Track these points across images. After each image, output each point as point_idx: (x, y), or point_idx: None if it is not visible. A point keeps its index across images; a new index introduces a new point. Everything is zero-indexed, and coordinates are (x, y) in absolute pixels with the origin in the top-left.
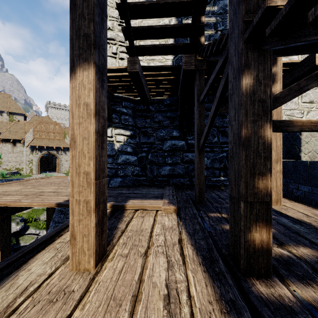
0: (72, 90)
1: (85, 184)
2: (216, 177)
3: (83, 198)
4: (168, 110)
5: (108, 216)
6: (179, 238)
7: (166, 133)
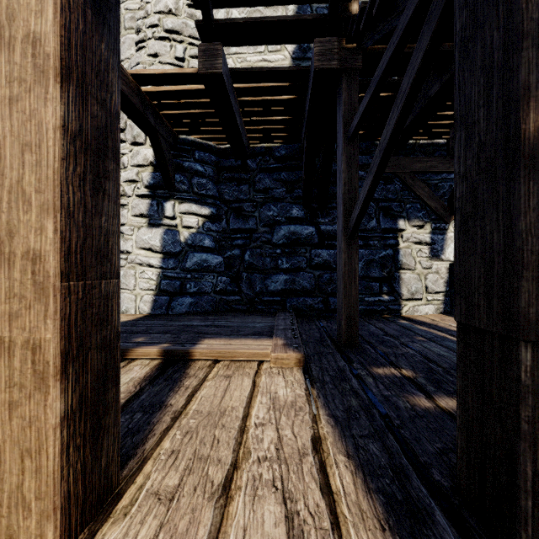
0: None
1: (29, 289)
2: (375, 295)
3: (23, 335)
4: (282, 168)
5: (151, 377)
6: (313, 435)
7: (279, 212)
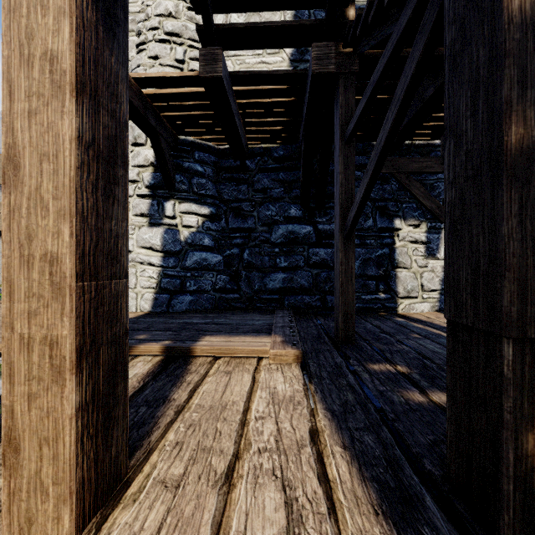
0: (10, 15)
1: (47, 289)
2: (371, 294)
3: (41, 332)
4: (280, 168)
5: (154, 372)
6: (310, 428)
7: (277, 212)
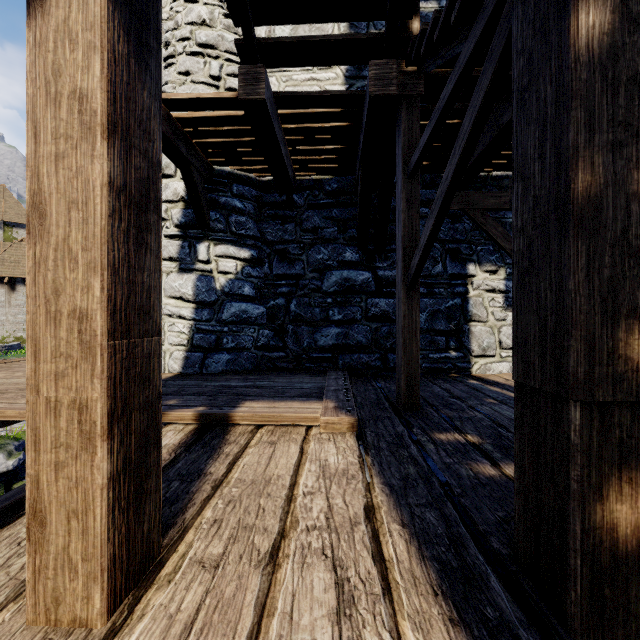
0: (35, 50)
1: (76, 349)
2: (441, 352)
3: (70, 395)
4: (333, 204)
5: (187, 443)
6: (365, 504)
7: (330, 255)
